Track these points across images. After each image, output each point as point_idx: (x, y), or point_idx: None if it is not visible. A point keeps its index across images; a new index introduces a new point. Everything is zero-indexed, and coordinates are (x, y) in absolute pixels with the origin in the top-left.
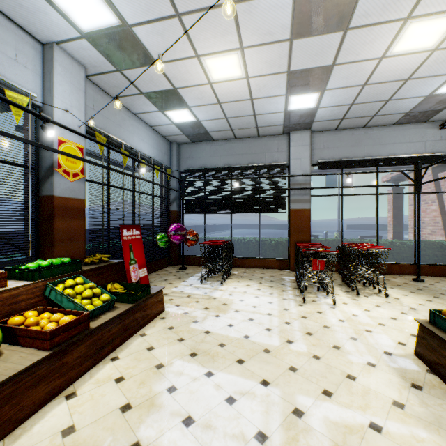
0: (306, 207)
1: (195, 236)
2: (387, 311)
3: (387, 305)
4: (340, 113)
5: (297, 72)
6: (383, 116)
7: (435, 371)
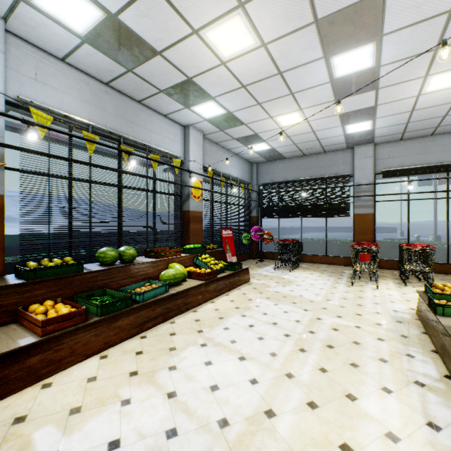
0: (370, 211)
1: (270, 236)
2: None
3: None
4: (399, 129)
5: (347, 113)
6: (448, 125)
7: (419, 318)
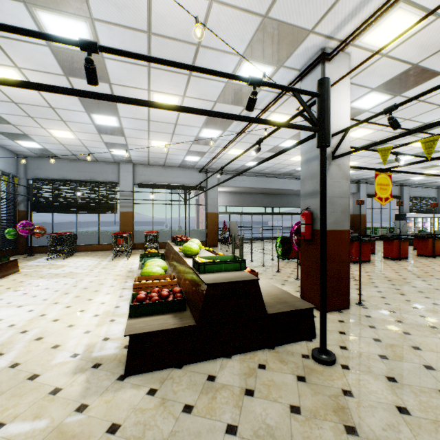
0: (131, 210)
1: (43, 230)
2: None
3: None
4: (145, 159)
5: (109, 143)
6: (170, 163)
7: None
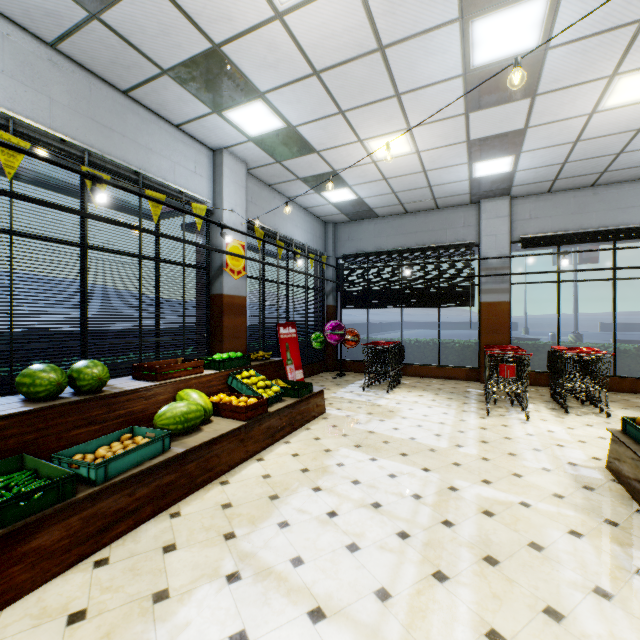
0: (504, 299)
1: (355, 336)
2: (599, 431)
3: (602, 425)
4: (549, 174)
5: (480, 140)
6: (619, 170)
7: (619, 479)
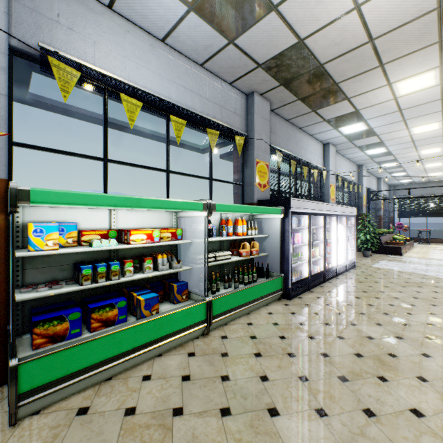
0: None
1: (407, 227)
2: None
3: None
4: None
5: None
6: None
7: None
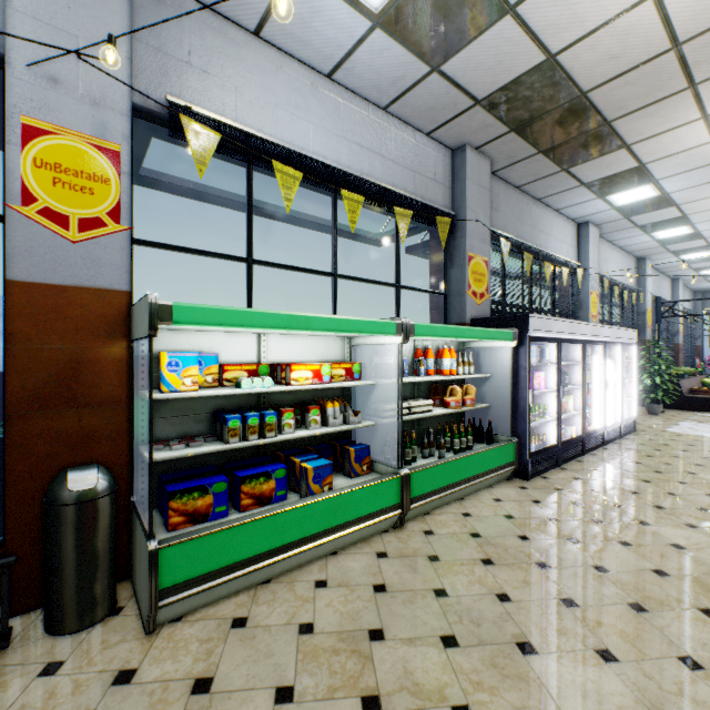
0: None
1: None
2: None
3: None
4: None
5: None
6: None
7: None
